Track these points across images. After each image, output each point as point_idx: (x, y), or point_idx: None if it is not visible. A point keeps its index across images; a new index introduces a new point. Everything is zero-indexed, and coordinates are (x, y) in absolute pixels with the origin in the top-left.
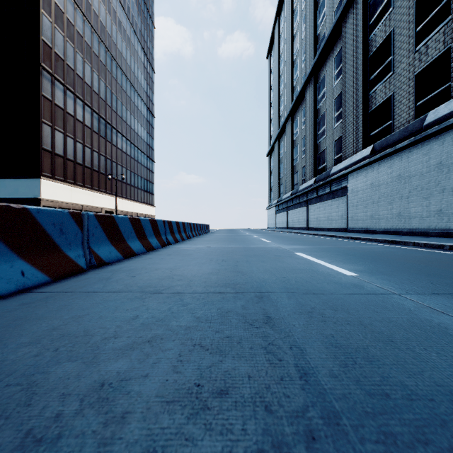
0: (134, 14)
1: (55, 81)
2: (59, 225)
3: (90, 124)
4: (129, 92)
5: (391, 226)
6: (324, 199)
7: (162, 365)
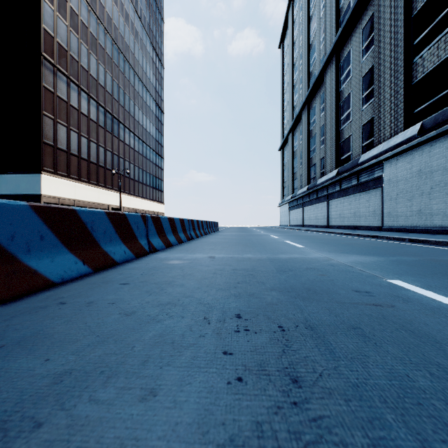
0: (143, 7)
1: (58, 72)
2: None
3: (96, 118)
4: (137, 86)
5: None
6: (350, 193)
7: None
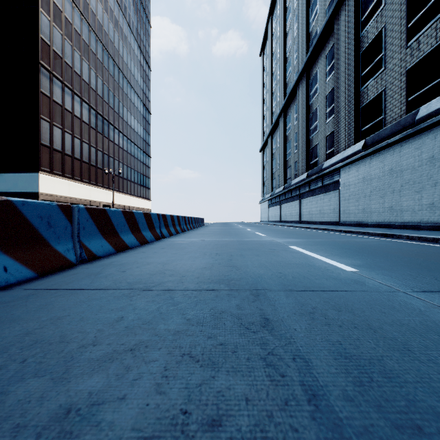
0: (131, 13)
1: (53, 78)
2: (47, 218)
3: (88, 120)
4: (125, 89)
5: (383, 220)
6: (316, 193)
7: (143, 383)
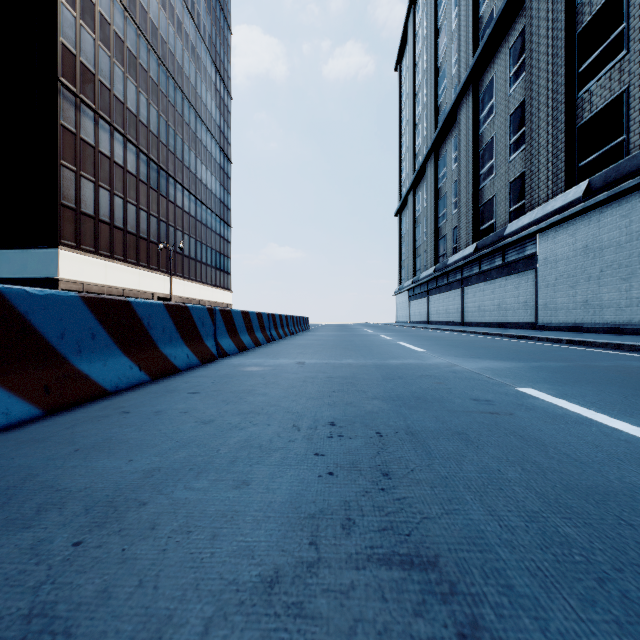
0: (201, 12)
1: (81, 105)
2: None
3: (136, 169)
4: (193, 125)
5: (628, 320)
6: (492, 277)
7: None
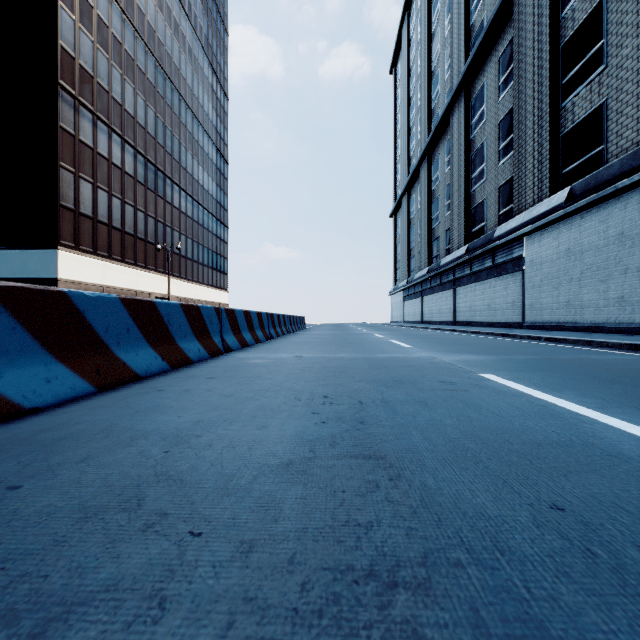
0: (198, 14)
1: (80, 107)
2: None
3: (133, 171)
4: (190, 126)
5: (606, 319)
6: (483, 278)
7: None
